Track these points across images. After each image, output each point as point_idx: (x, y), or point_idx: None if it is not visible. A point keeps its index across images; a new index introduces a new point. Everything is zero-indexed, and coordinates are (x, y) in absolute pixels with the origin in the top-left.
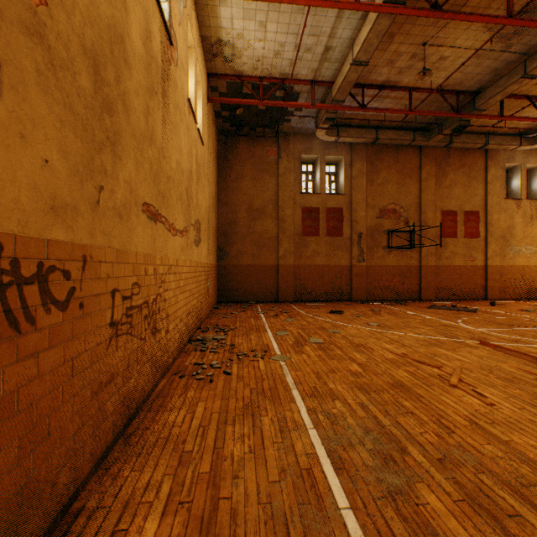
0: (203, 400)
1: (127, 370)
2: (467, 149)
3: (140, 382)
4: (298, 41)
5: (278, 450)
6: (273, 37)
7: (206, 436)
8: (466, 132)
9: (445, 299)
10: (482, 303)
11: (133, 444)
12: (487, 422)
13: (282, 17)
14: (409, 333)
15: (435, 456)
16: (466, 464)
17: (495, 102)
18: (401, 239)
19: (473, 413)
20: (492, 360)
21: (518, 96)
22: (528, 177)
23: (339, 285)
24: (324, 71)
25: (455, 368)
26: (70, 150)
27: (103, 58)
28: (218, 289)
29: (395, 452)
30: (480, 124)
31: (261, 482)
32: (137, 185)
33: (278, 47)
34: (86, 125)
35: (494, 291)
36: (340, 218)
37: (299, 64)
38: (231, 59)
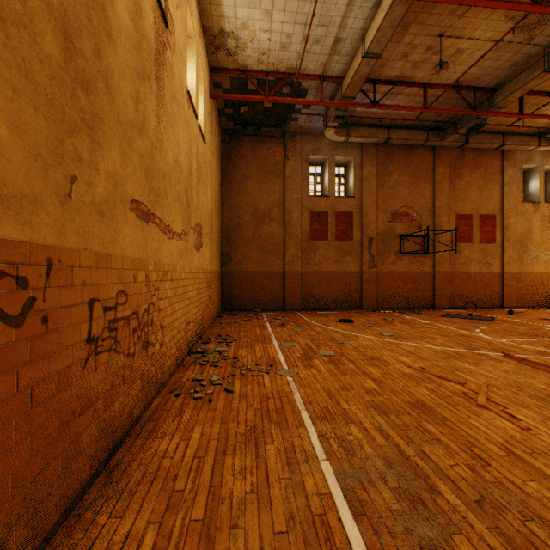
0: (200, 424)
1: (110, 392)
2: (483, 150)
3: (127, 404)
4: (306, 32)
5: (286, 489)
6: (279, 27)
7: (202, 470)
8: (482, 132)
9: (459, 307)
10: (498, 311)
11: (115, 481)
12: (527, 452)
13: (289, 5)
14: (426, 344)
15: (471, 497)
16: (510, 508)
17: (514, 99)
18: (414, 244)
19: (508, 440)
20: (520, 375)
21: (538, 92)
22: (546, 179)
23: (349, 292)
24: (333, 65)
25: (480, 385)
26: (27, 127)
27: (77, 23)
28: (222, 296)
29: (424, 492)
30: (497, 123)
31: (265, 534)
32: (123, 179)
33: (285, 38)
34: (51, 100)
35: (511, 299)
36: (349, 222)
37: (307, 57)
38: (234, 51)
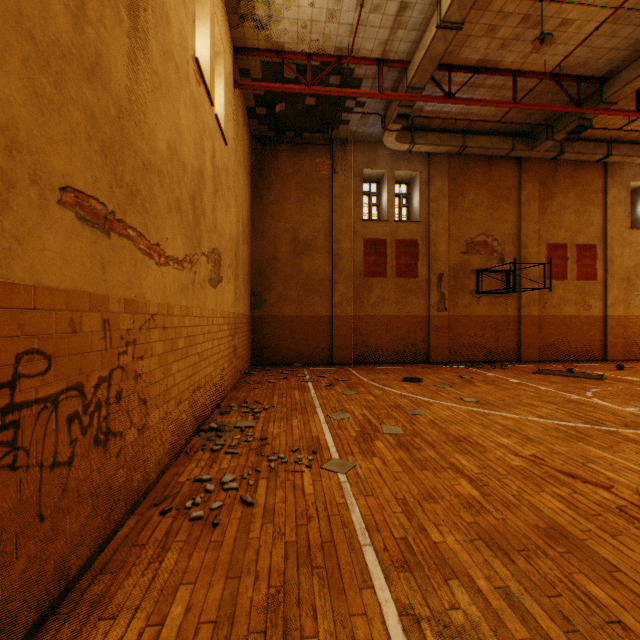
0: (189, 581)
1: None
2: (581, 163)
3: (52, 556)
4: None
5: None
6: None
7: None
8: (580, 140)
9: (551, 360)
10: (603, 366)
11: None
12: None
13: None
14: (528, 416)
15: None
16: None
17: (632, 91)
18: (494, 281)
19: None
20: None
21: None
22: None
23: (413, 342)
24: (397, 44)
25: (639, 491)
26: None
27: None
28: (252, 347)
29: None
30: (601, 127)
31: None
32: (38, 143)
33: (334, 3)
34: None
35: (616, 350)
36: (414, 253)
37: (362, 32)
38: (266, 23)
